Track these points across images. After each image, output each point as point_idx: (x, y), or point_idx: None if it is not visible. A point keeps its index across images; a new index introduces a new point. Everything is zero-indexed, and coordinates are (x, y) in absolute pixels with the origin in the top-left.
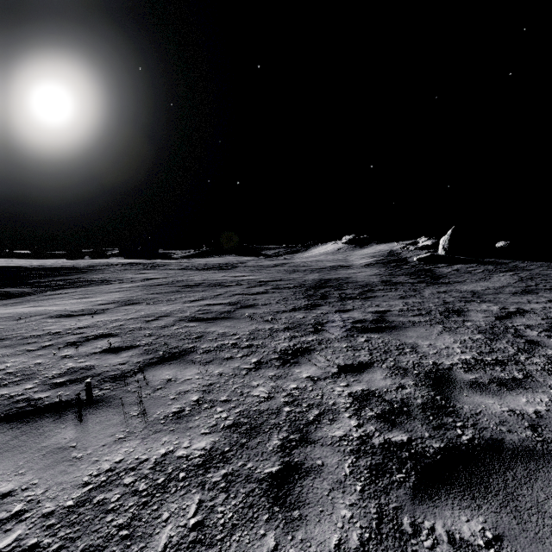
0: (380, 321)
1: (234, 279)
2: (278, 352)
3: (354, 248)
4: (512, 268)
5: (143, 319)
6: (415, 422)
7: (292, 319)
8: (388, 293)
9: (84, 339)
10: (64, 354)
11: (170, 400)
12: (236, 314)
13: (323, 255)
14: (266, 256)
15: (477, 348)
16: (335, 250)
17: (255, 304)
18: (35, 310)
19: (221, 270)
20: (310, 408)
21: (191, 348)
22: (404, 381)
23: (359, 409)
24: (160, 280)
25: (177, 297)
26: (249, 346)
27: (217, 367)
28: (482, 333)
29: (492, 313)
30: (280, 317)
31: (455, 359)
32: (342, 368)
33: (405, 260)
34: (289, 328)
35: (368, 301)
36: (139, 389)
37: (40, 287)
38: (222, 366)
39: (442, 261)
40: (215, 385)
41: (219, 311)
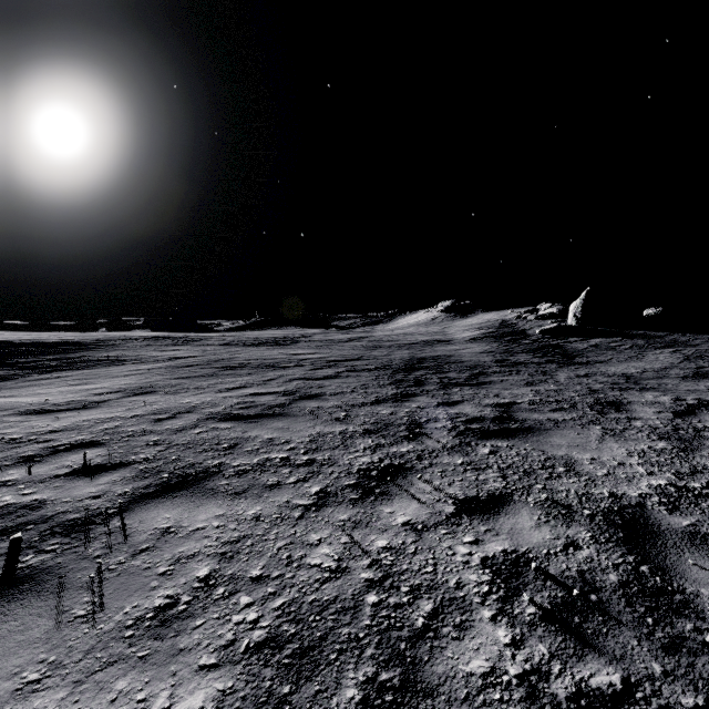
0: (506, 419)
1: (293, 357)
2: (354, 473)
3: (453, 318)
4: (671, 343)
5: (152, 417)
6: (622, 632)
7: (375, 417)
8: (508, 377)
9: (50, 451)
10: (4, 479)
11: (156, 577)
12: (293, 409)
13: (414, 327)
14: (337, 328)
15: (668, 464)
16: (429, 320)
17: (321, 393)
18: (1, 402)
19: (276, 346)
20: (415, 596)
21: (215, 467)
22: (574, 532)
23: (507, 598)
24: (192, 360)
25: (210, 384)
26: (309, 462)
27: (253, 504)
28: (665, 439)
29: (666, 407)
30: (357, 414)
31: (643, 486)
32: (463, 505)
33: (524, 333)
34: (371, 431)
35: (482, 389)
36: (107, 551)
37: (25, 369)
38: (260, 502)
39: (574, 334)
40: (244, 543)
41: (268, 405)
